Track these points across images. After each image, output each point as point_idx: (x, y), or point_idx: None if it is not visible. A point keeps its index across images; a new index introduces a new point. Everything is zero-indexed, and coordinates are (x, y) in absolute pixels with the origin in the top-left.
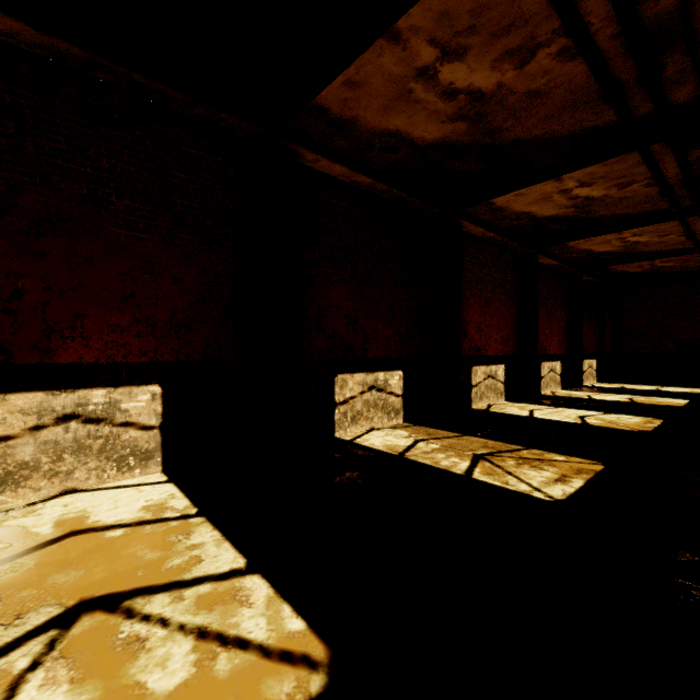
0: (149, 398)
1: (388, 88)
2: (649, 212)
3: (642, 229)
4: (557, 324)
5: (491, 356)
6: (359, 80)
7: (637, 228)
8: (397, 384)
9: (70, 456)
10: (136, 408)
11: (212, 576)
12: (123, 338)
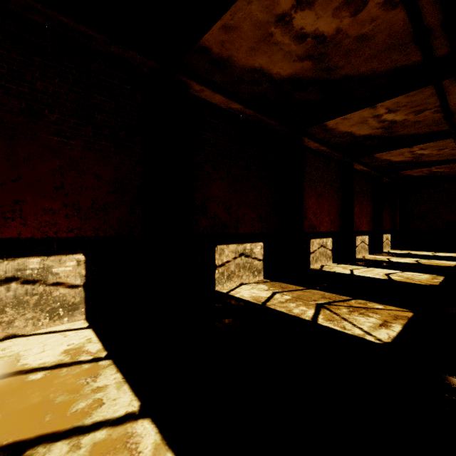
0: (75, 264)
1: (255, 31)
2: (433, 132)
3: (427, 144)
4: (366, 210)
5: (323, 232)
6: (233, 25)
7: (423, 144)
8: (259, 252)
9: (11, 309)
10: (64, 271)
11: (109, 421)
12: (54, 219)
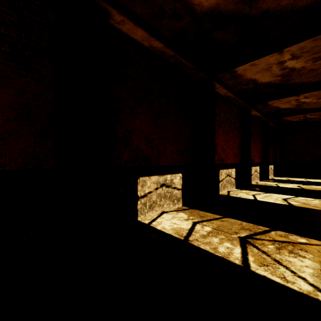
0: None
1: None
2: (320, 81)
3: (311, 93)
4: (258, 147)
5: (229, 163)
6: None
7: (309, 92)
8: (178, 182)
9: None
10: None
11: None
12: None
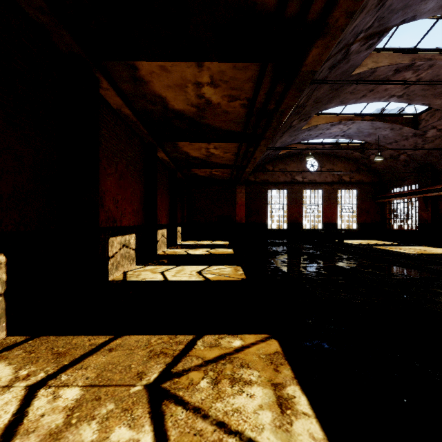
0: None
1: None
2: (230, 131)
3: (220, 144)
4: (165, 202)
5: (126, 226)
6: None
7: (218, 142)
8: None
9: None
10: None
11: None
12: None
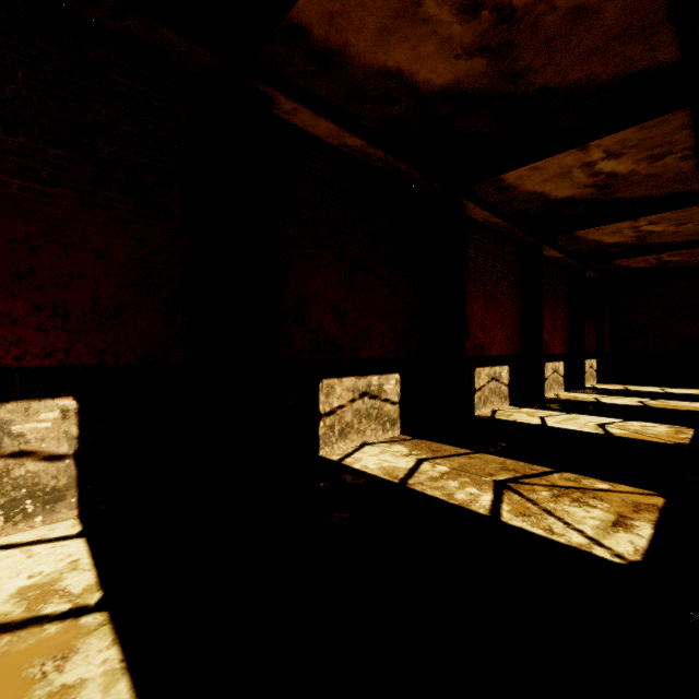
0: (57, 416)
1: None
2: (674, 194)
3: (661, 215)
4: (560, 321)
5: (495, 356)
6: None
7: (655, 214)
8: (393, 389)
9: None
10: (36, 431)
11: None
12: (14, 332)
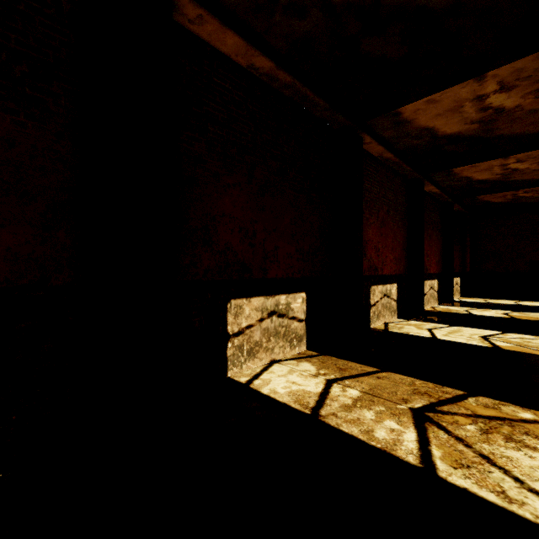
0: None
1: None
2: None
3: (529, 153)
4: (435, 246)
5: (386, 275)
6: None
7: (524, 152)
8: (300, 307)
9: None
10: None
11: None
12: None
